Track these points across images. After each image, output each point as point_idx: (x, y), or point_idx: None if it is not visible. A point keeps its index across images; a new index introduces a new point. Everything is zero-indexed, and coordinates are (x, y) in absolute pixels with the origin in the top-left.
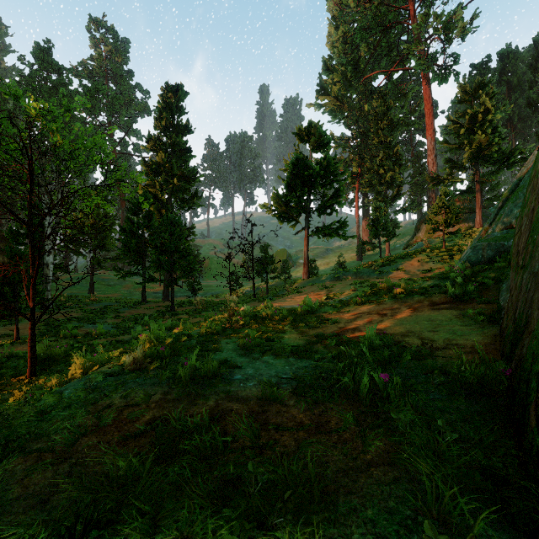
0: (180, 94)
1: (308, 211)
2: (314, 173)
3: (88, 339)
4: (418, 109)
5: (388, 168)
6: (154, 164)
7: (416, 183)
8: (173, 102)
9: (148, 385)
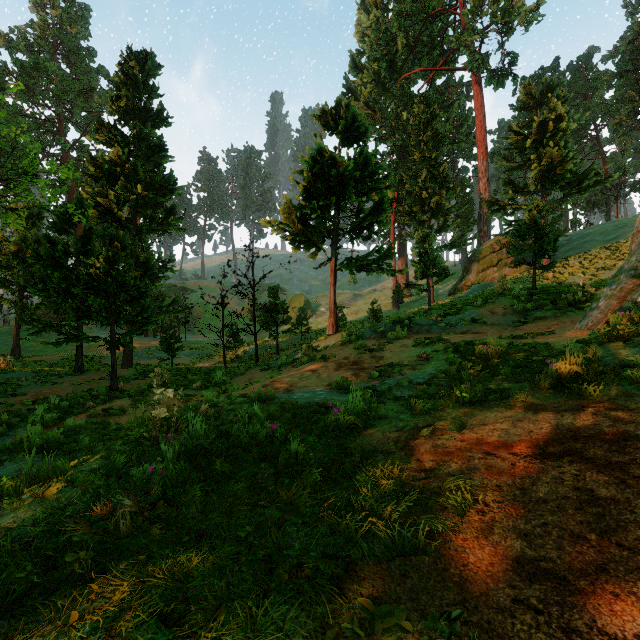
0: (150, 66)
1: (336, 234)
2: (346, 171)
3: None
4: (465, 124)
5: (433, 191)
6: (106, 163)
7: (461, 215)
8: (137, 74)
9: None
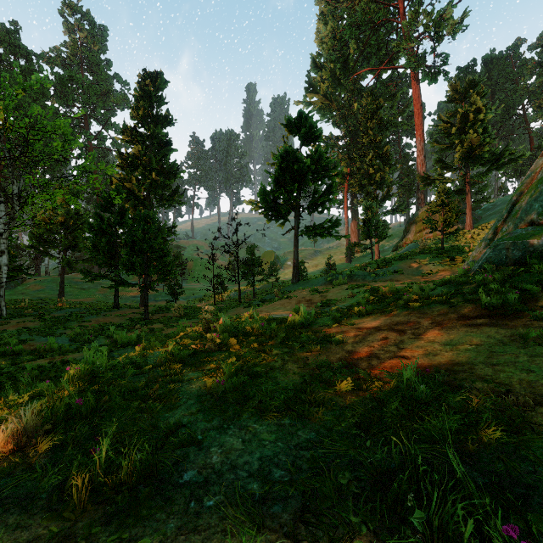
0: (160, 82)
1: (298, 209)
2: (305, 166)
3: (30, 359)
4: (406, 110)
5: (378, 167)
6: (130, 157)
7: (404, 184)
8: (151, 90)
9: (9, 504)
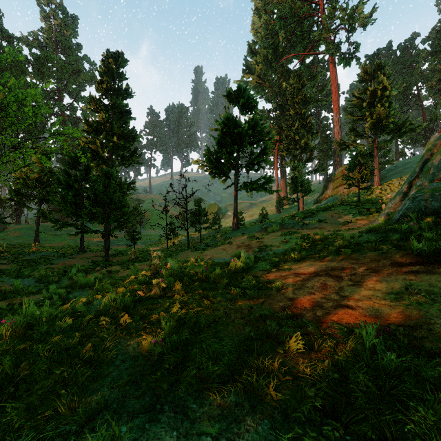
0: (121, 61)
1: (237, 168)
2: (243, 131)
3: None
4: (325, 89)
5: (303, 135)
6: (95, 123)
7: (323, 150)
8: (113, 67)
9: None
